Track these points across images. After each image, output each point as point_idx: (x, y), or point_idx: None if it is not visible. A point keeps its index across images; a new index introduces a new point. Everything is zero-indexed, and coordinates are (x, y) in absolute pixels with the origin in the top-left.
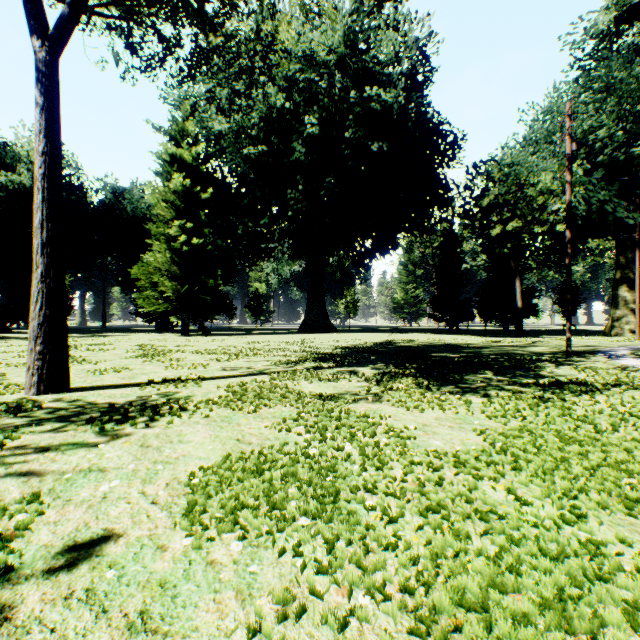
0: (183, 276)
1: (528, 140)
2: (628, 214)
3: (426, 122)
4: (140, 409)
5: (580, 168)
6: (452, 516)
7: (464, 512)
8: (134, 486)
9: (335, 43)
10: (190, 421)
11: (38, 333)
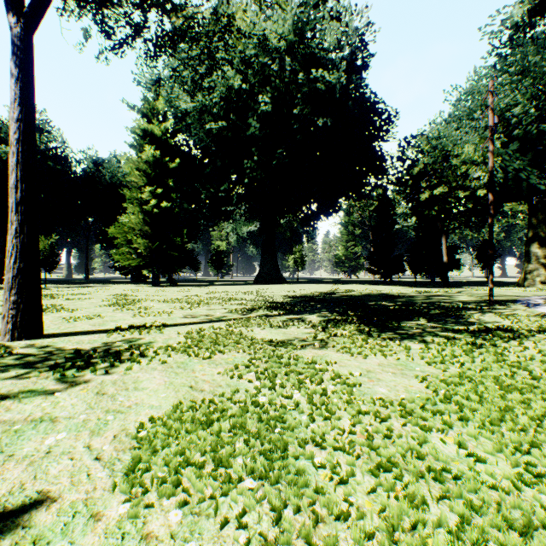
0: (154, 235)
1: (452, 117)
2: (540, 181)
3: (364, 101)
4: (103, 355)
5: (498, 141)
6: (404, 475)
7: (416, 470)
8: (81, 439)
9: (285, 31)
10: (148, 367)
11: (12, 284)
